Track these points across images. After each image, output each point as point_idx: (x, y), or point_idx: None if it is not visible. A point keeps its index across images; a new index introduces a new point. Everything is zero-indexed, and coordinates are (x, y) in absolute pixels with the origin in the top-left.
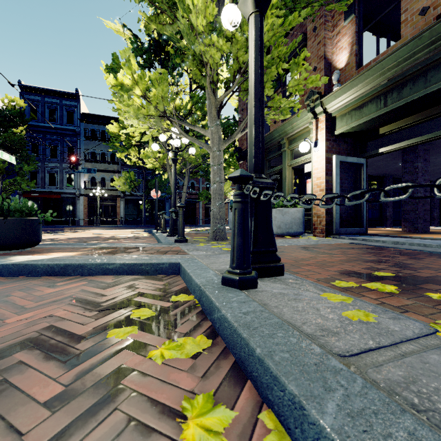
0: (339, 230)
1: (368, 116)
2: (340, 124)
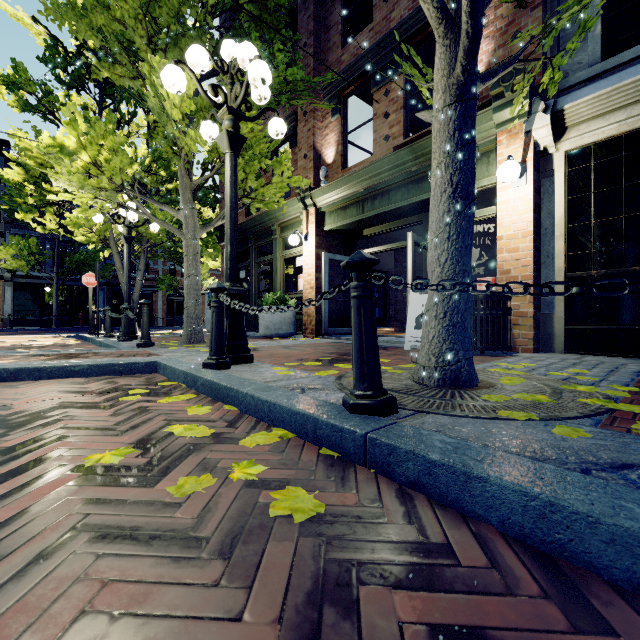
0: (328, 330)
1: (351, 219)
2: (328, 220)
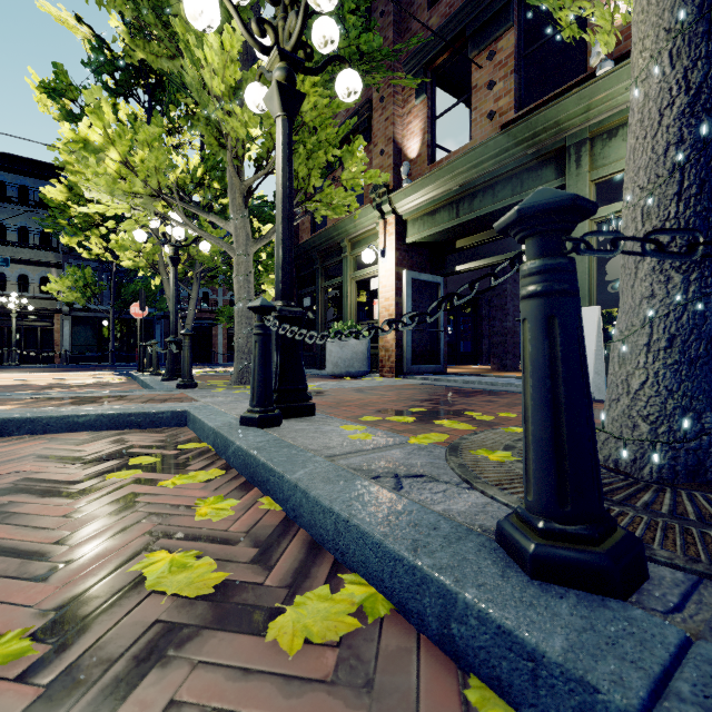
0: (411, 368)
1: (441, 226)
2: (411, 230)
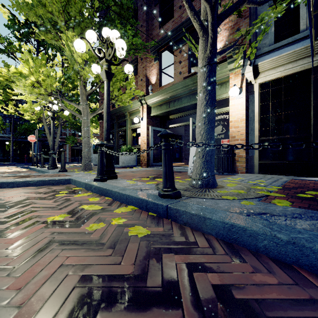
0: (152, 164)
1: (163, 111)
2: (153, 111)
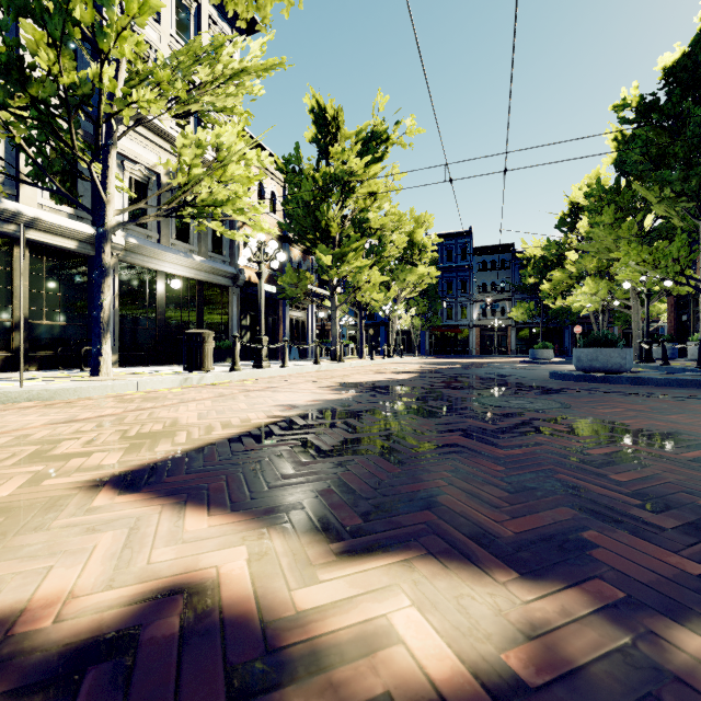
0: None
1: None
2: None
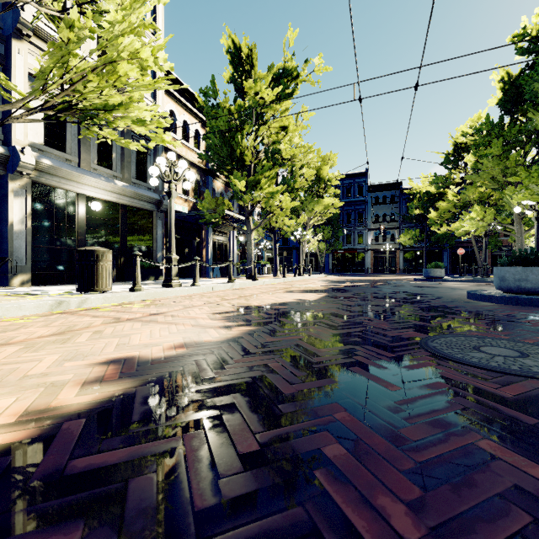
0: None
1: None
2: None
